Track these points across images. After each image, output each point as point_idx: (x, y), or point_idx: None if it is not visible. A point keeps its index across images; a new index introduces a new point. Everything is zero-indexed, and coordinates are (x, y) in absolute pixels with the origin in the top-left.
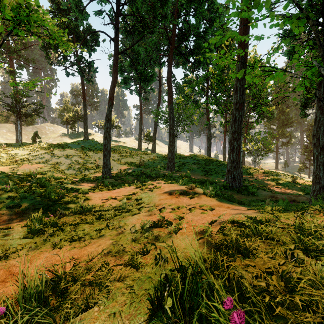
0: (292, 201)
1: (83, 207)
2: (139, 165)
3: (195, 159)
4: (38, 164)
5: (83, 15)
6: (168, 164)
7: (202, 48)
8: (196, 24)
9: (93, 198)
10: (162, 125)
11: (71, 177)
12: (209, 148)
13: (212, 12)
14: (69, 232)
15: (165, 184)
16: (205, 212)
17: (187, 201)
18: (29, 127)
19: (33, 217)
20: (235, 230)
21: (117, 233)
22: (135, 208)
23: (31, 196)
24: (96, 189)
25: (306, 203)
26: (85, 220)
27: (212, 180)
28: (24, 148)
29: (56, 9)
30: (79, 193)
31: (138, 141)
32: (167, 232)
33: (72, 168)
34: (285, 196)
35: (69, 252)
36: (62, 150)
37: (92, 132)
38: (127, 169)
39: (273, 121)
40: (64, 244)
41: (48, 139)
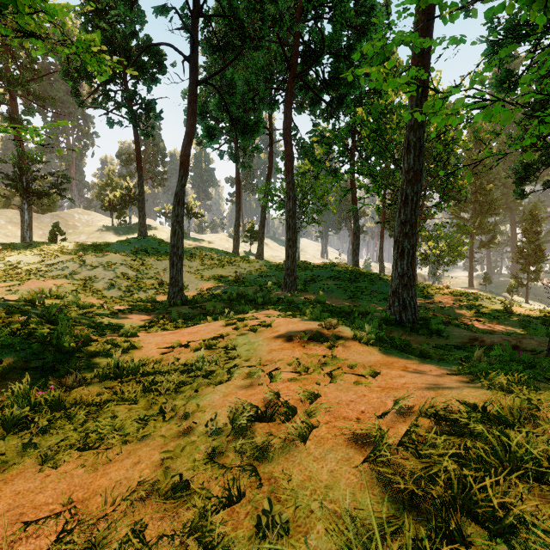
0: (513, 348)
1: (120, 366)
2: (235, 281)
3: (332, 270)
4: (56, 280)
5: (134, 13)
6: (286, 279)
7: (345, 77)
8: (335, 33)
9: (146, 344)
10: (275, 212)
11: (114, 303)
12: (356, 252)
13: (362, 14)
14: (83, 423)
15: (281, 317)
16: (362, 381)
17: (324, 354)
18: (46, 215)
19: (10, 392)
20: (444, 439)
21: (180, 429)
22: (223, 368)
23: (22, 342)
24: (154, 326)
25: (540, 353)
26: (120, 396)
27: (365, 309)
28: (34, 252)
29: (90, 10)
30: (119, 335)
31: (233, 239)
32: (285, 433)
33: (115, 287)
34: (498, 338)
35: (69, 481)
36: (99, 255)
37: (155, 225)
38: (213, 288)
39: (465, 206)
40: (62, 456)
41: (78, 237)
